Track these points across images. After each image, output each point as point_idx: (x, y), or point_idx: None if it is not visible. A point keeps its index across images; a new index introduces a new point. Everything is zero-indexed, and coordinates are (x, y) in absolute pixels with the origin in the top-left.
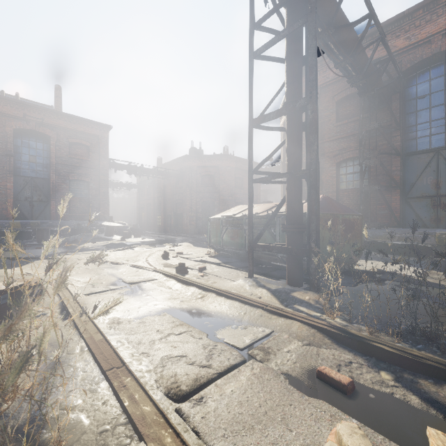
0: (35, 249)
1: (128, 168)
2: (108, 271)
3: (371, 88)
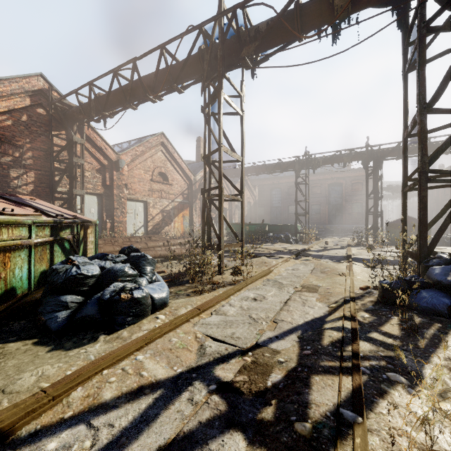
0: (331, 236)
1: (390, 189)
2: (338, 240)
3: None
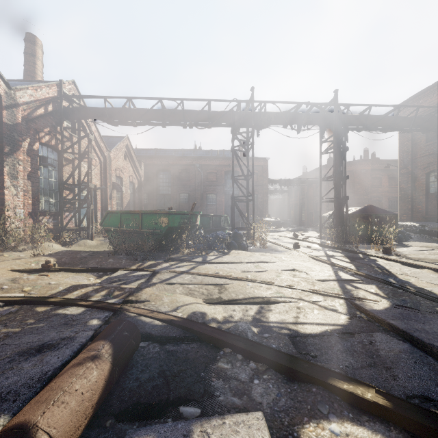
0: None
1: (280, 182)
2: (269, 236)
3: (428, 129)
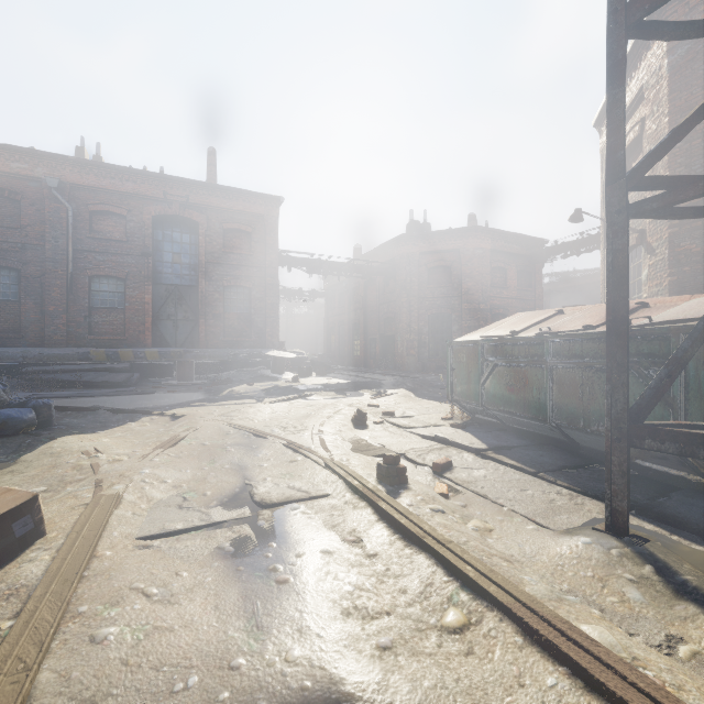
0: (167, 392)
1: (308, 263)
2: (235, 456)
3: None
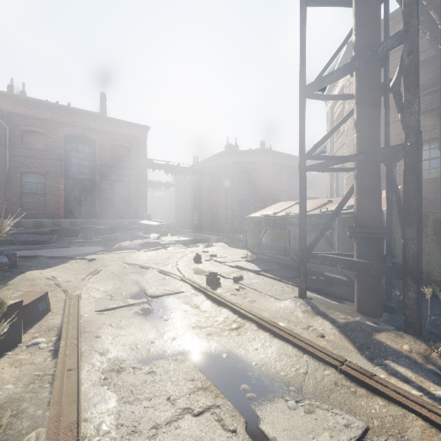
0: (78, 246)
1: (165, 167)
2: (133, 277)
3: None
